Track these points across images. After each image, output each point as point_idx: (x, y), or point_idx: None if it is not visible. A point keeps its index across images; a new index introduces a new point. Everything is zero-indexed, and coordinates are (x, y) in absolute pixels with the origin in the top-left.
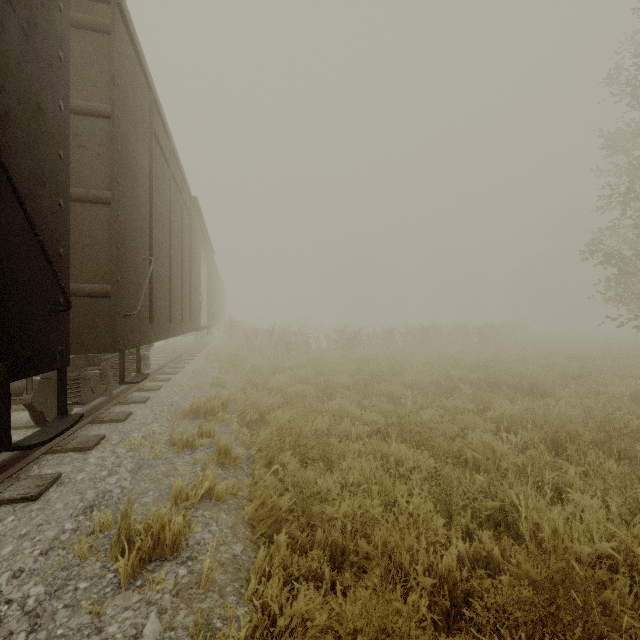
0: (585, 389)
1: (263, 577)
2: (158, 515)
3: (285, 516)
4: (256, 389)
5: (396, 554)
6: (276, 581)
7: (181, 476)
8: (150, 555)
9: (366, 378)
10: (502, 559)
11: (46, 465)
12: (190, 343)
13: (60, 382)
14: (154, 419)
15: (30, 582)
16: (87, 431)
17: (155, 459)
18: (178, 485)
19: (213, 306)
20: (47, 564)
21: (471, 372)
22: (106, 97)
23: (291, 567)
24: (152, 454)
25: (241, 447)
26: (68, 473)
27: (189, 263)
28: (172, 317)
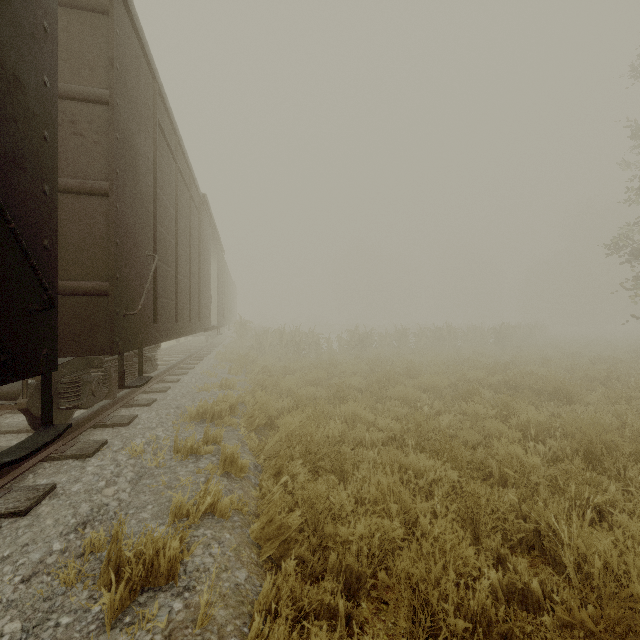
0: (616, 394)
1: (268, 616)
2: (152, 539)
3: (294, 536)
4: (266, 391)
5: (421, 588)
6: (283, 622)
7: (183, 488)
8: (143, 584)
9: (379, 380)
10: (547, 600)
11: (42, 474)
12: (201, 343)
13: (44, 389)
14: (159, 423)
15: (5, 617)
16: (89, 436)
17: (157, 467)
18: (178, 500)
19: (223, 306)
20: (27, 594)
21: (490, 374)
22: (104, 82)
23: (301, 599)
24: (154, 462)
25: (249, 454)
26: (63, 483)
27: (198, 262)
28: (179, 317)
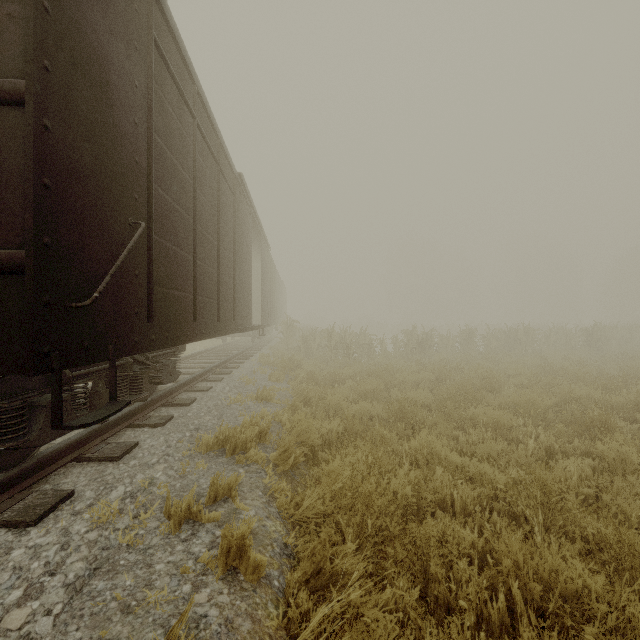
0: None
1: None
2: None
3: None
4: (309, 404)
5: None
6: None
7: (147, 612)
8: None
9: (452, 395)
10: None
11: None
12: (248, 343)
13: None
14: (163, 456)
15: None
16: (61, 477)
17: (128, 548)
18: None
19: (269, 305)
20: None
21: (606, 392)
22: None
23: None
24: (126, 538)
25: (275, 520)
26: None
27: (232, 251)
28: (200, 314)
